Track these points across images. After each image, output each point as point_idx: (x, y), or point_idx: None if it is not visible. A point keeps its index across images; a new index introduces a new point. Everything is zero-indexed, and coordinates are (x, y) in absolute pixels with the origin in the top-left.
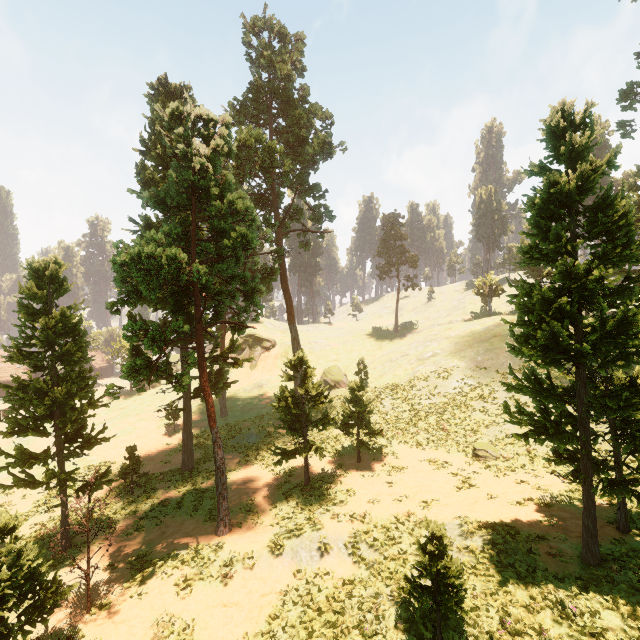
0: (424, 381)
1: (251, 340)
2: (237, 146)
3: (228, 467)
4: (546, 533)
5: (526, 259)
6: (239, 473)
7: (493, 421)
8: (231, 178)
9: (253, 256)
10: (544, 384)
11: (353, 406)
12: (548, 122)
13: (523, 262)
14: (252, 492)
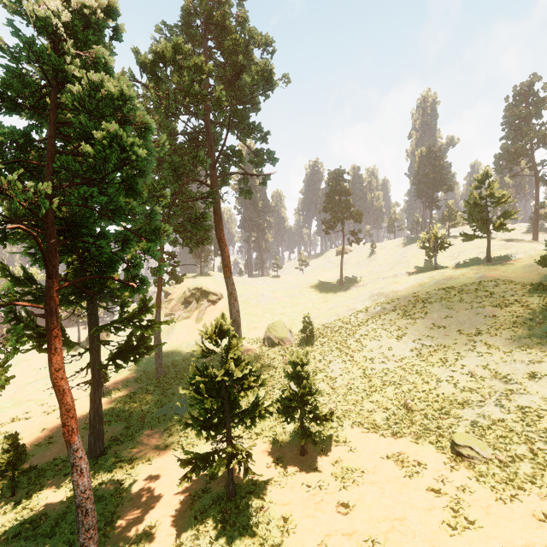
0: (375, 340)
1: (198, 293)
2: (154, 60)
3: (142, 454)
4: None
5: None
6: (151, 467)
7: (468, 398)
8: (105, 56)
9: (190, 204)
10: None
11: (295, 382)
12: None
13: None
14: (156, 508)
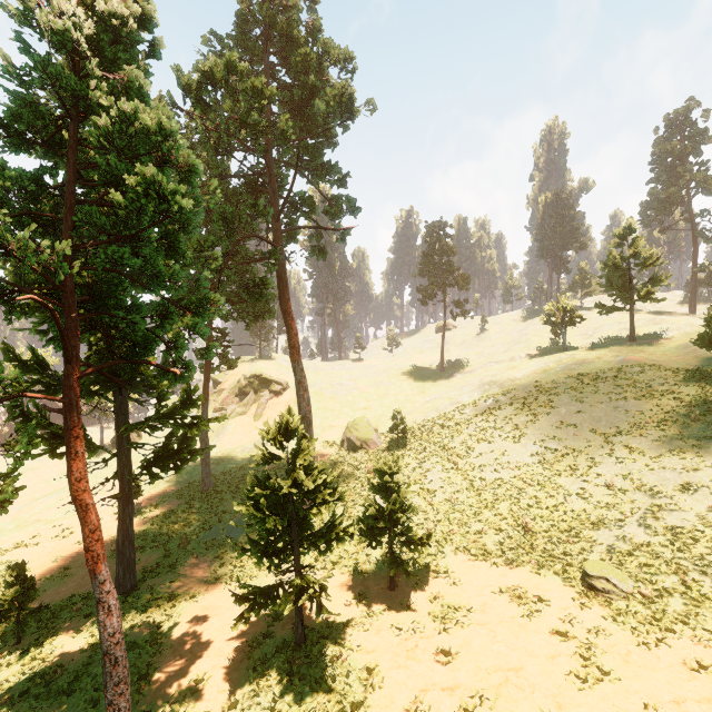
0: (486, 443)
1: (256, 382)
2: (200, 82)
3: (185, 589)
4: None
5: None
6: (197, 605)
7: (604, 516)
8: (139, 79)
9: (247, 267)
10: None
11: (382, 496)
12: None
13: None
14: (204, 658)
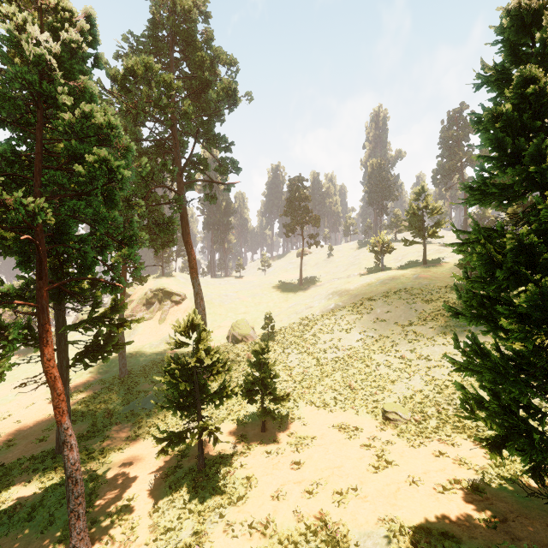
0: (328, 334)
1: (161, 294)
2: (124, 74)
3: (113, 445)
4: (492, 544)
5: (477, 195)
6: (123, 454)
7: (398, 376)
8: (91, 87)
9: (155, 207)
10: (491, 357)
11: (257, 370)
12: (513, 4)
13: (472, 199)
14: (132, 485)
